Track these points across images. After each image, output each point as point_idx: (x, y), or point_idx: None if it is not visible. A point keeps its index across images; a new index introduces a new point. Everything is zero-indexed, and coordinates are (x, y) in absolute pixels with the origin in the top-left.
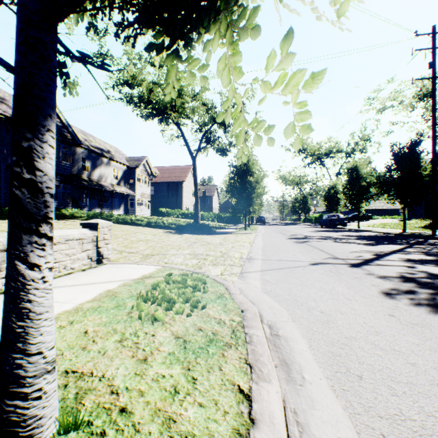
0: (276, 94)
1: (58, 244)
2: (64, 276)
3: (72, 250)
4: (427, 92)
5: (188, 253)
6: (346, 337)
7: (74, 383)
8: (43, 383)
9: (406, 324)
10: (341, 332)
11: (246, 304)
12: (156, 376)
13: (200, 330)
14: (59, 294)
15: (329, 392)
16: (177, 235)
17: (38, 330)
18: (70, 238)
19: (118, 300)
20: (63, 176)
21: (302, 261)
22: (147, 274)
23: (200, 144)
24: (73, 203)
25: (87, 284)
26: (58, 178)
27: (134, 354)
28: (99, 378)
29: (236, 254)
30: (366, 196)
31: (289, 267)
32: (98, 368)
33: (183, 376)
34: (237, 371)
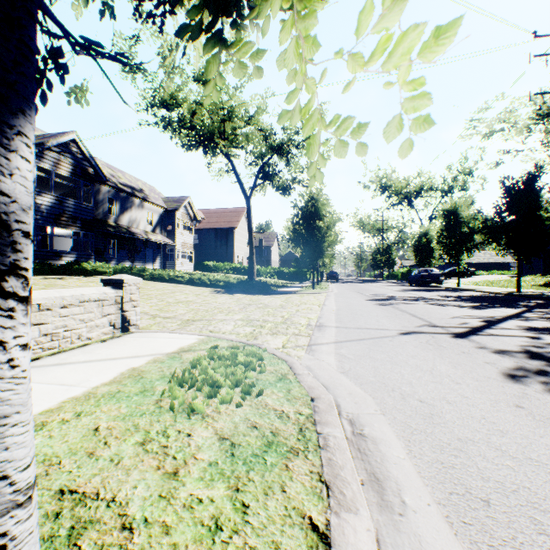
0: (372, 71)
1: (70, 307)
2: (77, 349)
3: (88, 314)
4: (548, 110)
5: (240, 318)
6: (460, 439)
7: (70, 511)
8: (9, 524)
9: (543, 420)
10: (452, 432)
11: (318, 390)
12: (189, 501)
13: (255, 427)
14: (67, 374)
15: (444, 527)
16: (227, 295)
17: (1, 442)
18: (86, 299)
19: (144, 383)
20: (84, 221)
21: (389, 329)
22: (185, 346)
23: (255, 181)
24: (97, 255)
25: (106, 359)
26: (78, 223)
27: (160, 464)
28: (107, 502)
29: (302, 320)
30: (468, 245)
31: (372, 337)
32: (107, 486)
33: (228, 501)
34: (307, 494)
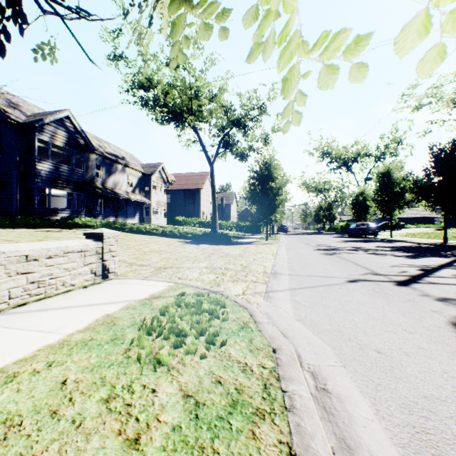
0: None
1: (55, 257)
2: (61, 295)
3: (72, 263)
4: None
5: (205, 266)
6: (426, 397)
7: None
8: None
9: None
10: (417, 388)
11: (278, 340)
12: None
13: (219, 383)
14: (47, 320)
15: None
16: (193, 245)
17: None
18: (70, 250)
19: (115, 330)
20: (76, 183)
21: (337, 277)
22: (156, 292)
23: (218, 149)
24: (87, 212)
25: (84, 305)
26: (71, 185)
27: (122, 427)
28: None
29: (259, 268)
30: (399, 202)
31: (322, 284)
32: None
33: None
34: None
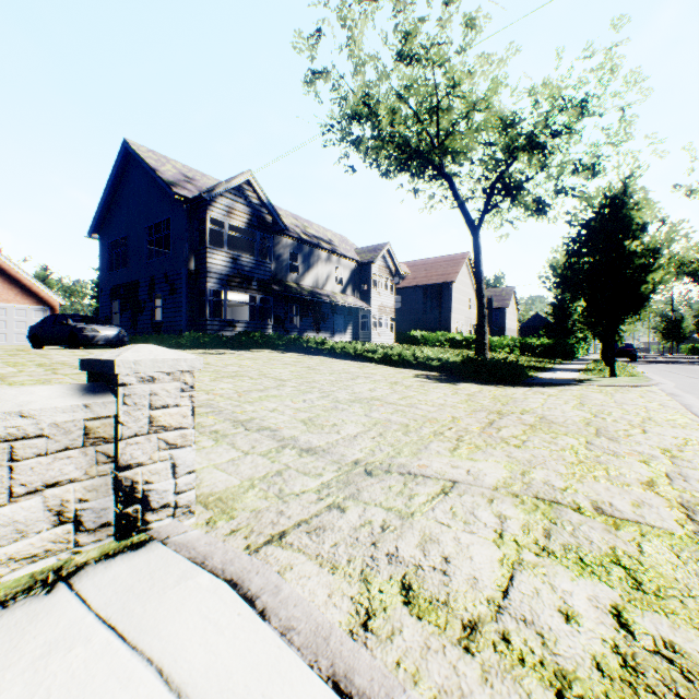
0: None
1: None
2: None
3: None
4: None
5: (502, 485)
6: None
7: None
8: None
9: None
10: None
11: None
12: None
13: None
14: None
15: None
16: (444, 384)
17: None
18: None
19: None
20: (260, 282)
21: None
22: None
23: (486, 201)
24: (276, 325)
25: None
26: (254, 285)
27: None
28: None
29: None
30: None
31: None
32: None
33: None
34: None
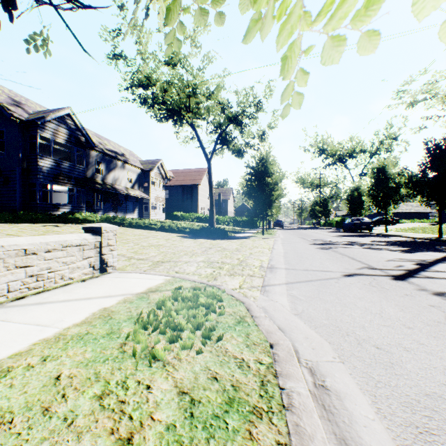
0: None
1: (54, 251)
2: (59, 288)
3: (70, 257)
4: None
5: (202, 260)
6: (429, 395)
7: None
8: None
9: None
10: (418, 386)
11: (275, 335)
12: None
13: (215, 379)
14: (44, 313)
15: None
16: (191, 239)
17: None
18: (69, 244)
19: (112, 324)
20: (77, 179)
21: (333, 271)
22: (153, 286)
23: (215, 145)
24: (87, 207)
25: (81, 299)
26: (72, 181)
27: (114, 426)
28: None
29: (255, 262)
30: (394, 198)
31: (319, 279)
32: None
33: None
34: None
